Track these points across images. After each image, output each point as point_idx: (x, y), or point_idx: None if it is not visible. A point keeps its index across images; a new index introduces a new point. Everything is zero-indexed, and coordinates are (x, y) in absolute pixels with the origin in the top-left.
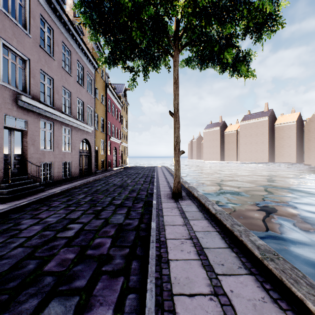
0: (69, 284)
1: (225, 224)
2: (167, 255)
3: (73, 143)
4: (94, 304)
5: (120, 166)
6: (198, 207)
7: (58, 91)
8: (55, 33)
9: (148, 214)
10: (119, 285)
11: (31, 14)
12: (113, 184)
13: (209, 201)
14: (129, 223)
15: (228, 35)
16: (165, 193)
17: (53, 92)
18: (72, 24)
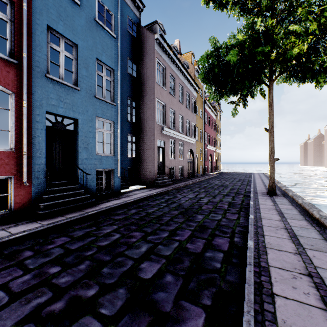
0: (215, 212)
1: (305, 207)
2: (259, 211)
3: (184, 153)
4: (228, 216)
5: (215, 171)
6: (288, 200)
7: (177, 118)
8: (175, 79)
9: (247, 200)
10: (236, 215)
11: (166, 76)
12: (215, 184)
13: (301, 198)
14: (235, 202)
15: (321, 63)
16: (261, 191)
17: (174, 119)
18: (184, 68)
